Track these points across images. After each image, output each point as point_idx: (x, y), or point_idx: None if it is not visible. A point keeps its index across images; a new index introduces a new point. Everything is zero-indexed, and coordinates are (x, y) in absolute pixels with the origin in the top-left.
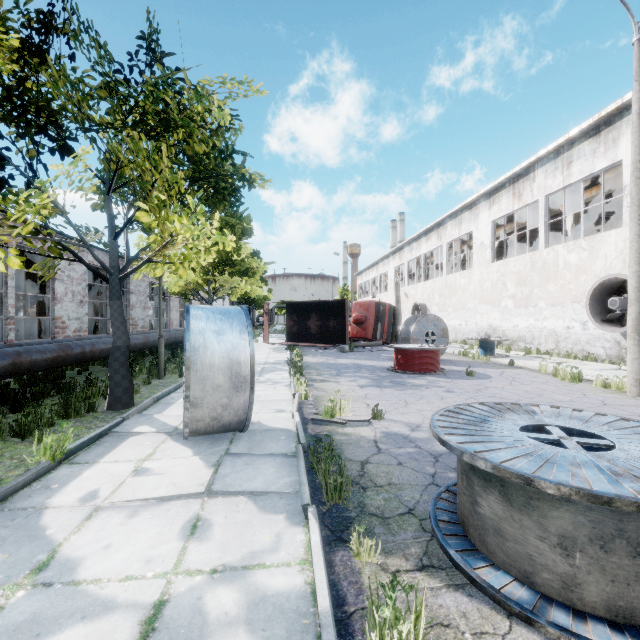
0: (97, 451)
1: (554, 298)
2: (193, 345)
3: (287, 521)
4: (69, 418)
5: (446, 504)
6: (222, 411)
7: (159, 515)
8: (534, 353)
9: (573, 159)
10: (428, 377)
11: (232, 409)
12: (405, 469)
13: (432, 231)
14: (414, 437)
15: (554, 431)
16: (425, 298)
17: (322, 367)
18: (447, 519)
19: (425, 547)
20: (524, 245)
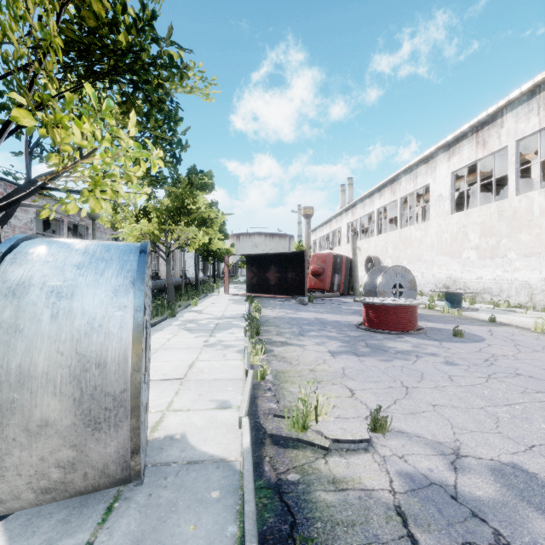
0: None
1: (527, 248)
2: None
3: None
4: None
5: None
6: (64, 474)
7: None
8: (505, 306)
9: None
10: (408, 338)
11: (90, 467)
12: None
13: (385, 187)
14: (472, 496)
15: None
16: (378, 251)
17: (282, 323)
18: None
19: None
20: (470, 202)
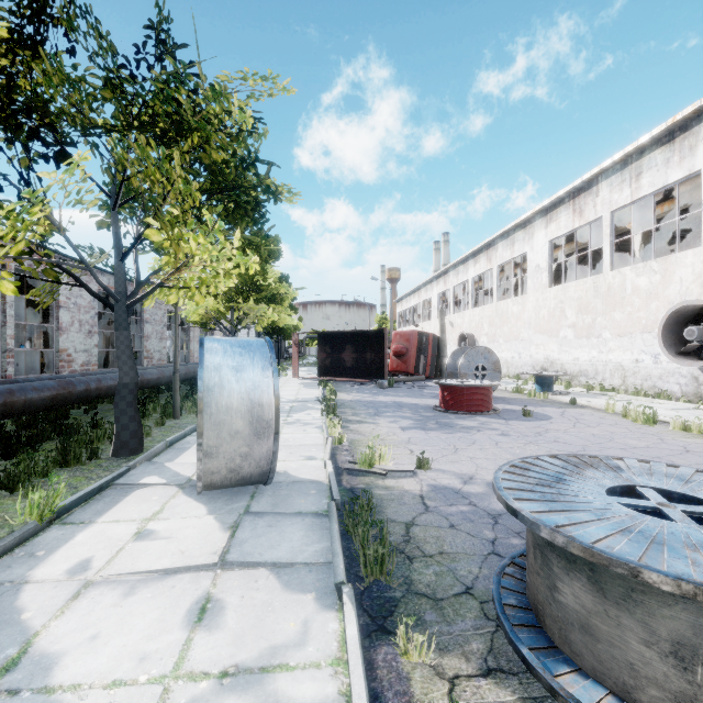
0: (95, 508)
1: (621, 327)
2: (207, 384)
3: (317, 603)
4: (68, 466)
5: (512, 582)
6: (241, 462)
7: (161, 593)
8: (598, 390)
9: (643, 170)
10: (479, 418)
11: (253, 459)
12: (459, 533)
13: (481, 253)
14: (467, 492)
15: (650, 495)
16: (473, 327)
17: (358, 405)
18: (515, 603)
19: (489, 642)
20: (584, 268)
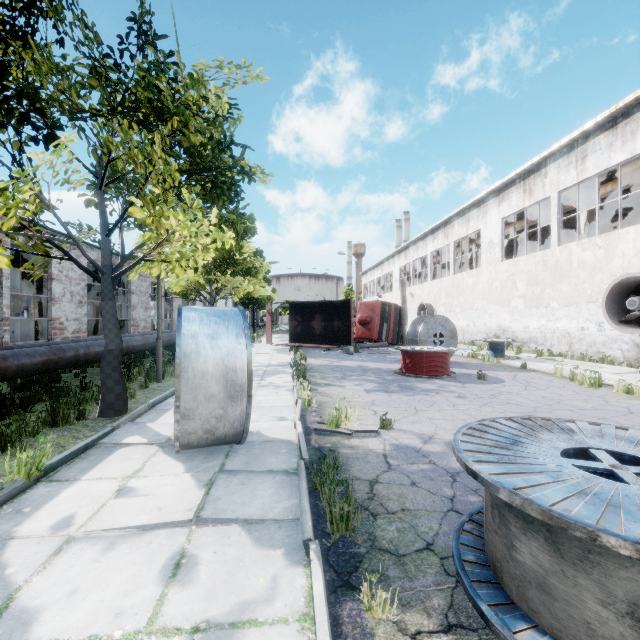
0: (81, 466)
1: (567, 298)
2: (184, 350)
3: (285, 559)
4: (57, 426)
5: (471, 538)
6: (216, 423)
7: (138, 549)
8: (546, 355)
9: (588, 153)
10: (437, 381)
11: (227, 421)
12: (419, 491)
13: (439, 230)
14: (427, 451)
15: (602, 457)
16: (431, 298)
17: (326, 370)
18: (474, 559)
19: (450, 597)
20: (533, 244)
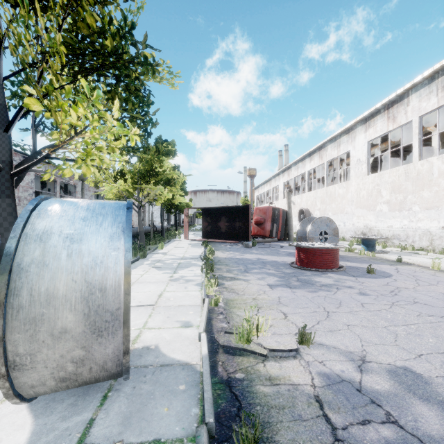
0: None
1: (428, 203)
2: (18, 261)
3: None
4: None
5: None
6: (76, 368)
7: None
8: (410, 249)
9: None
10: (331, 274)
11: (94, 363)
12: None
13: (315, 153)
14: (372, 389)
15: None
16: (309, 205)
17: (231, 262)
18: None
19: None
20: (383, 164)
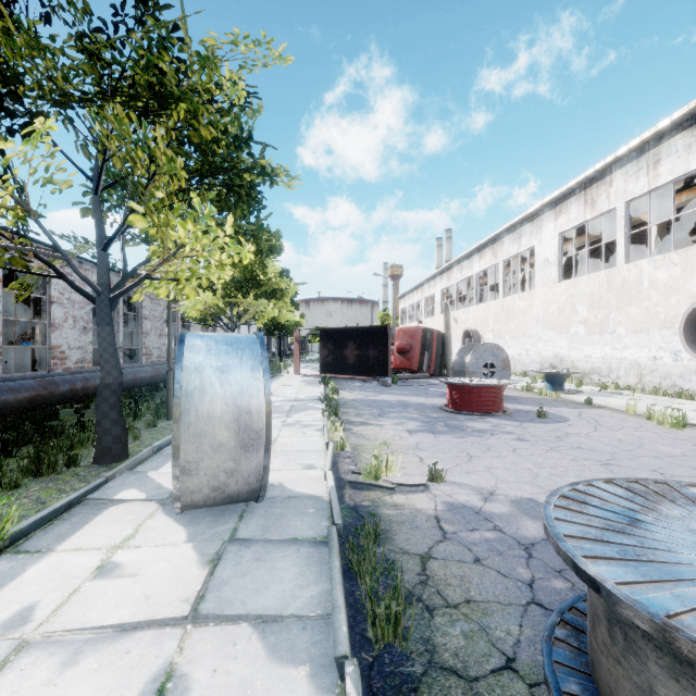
0: (59, 530)
1: (637, 323)
2: (185, 388)
3: (311, 683)
4: (42, 476)
5: (568, 653)
6: (226, 478)
7: (110, 663)
8: (612, 388)
9: (661, 157)
10: (491, 419)
11: (240, 475)
12: (486, 571)
13: (486, 247)
14: (489, 512)
15: None
16: (478, 324)
17: (361, 405)
18: (578, 691)
19: None
20: (591, 263)
